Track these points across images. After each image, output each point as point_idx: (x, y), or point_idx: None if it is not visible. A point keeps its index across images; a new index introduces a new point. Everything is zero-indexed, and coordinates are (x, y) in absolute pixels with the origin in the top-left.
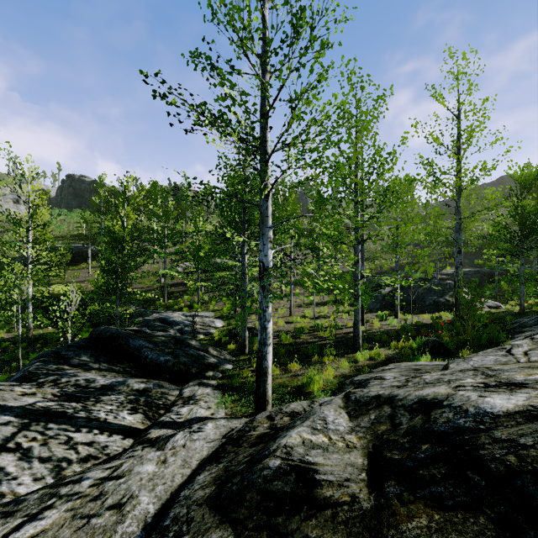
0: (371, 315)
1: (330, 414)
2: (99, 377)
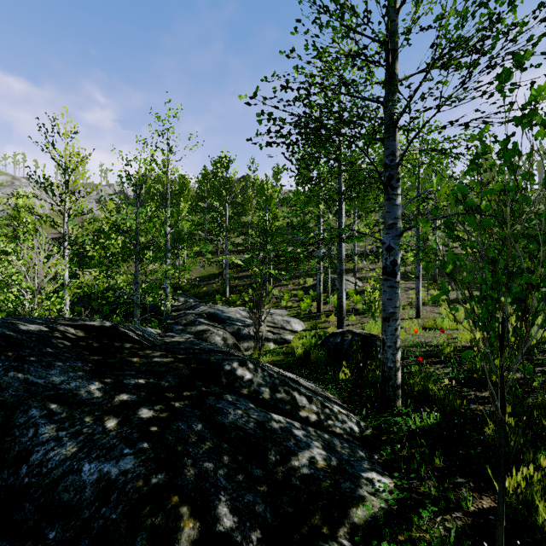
0: None
1: None
2: None
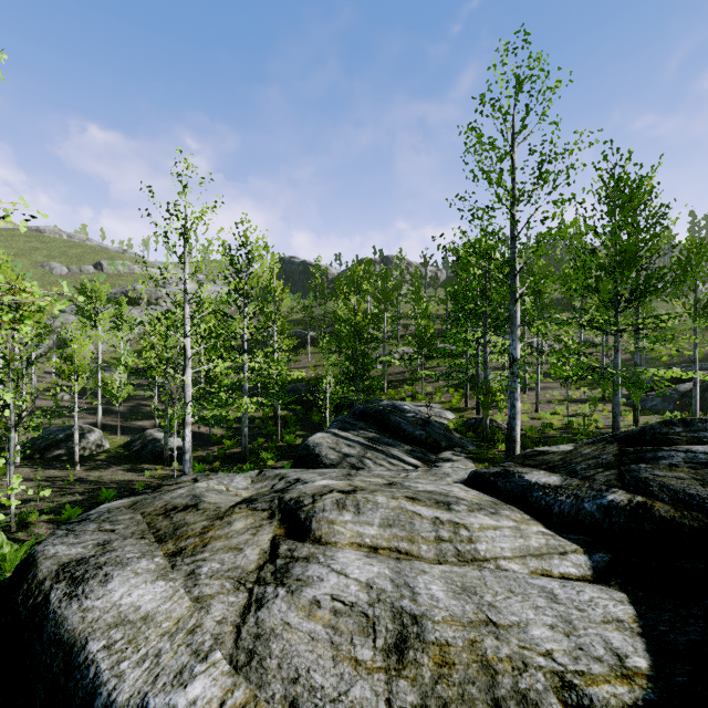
0: (655, 417)
1: (562, 446)
2: (380, 437)
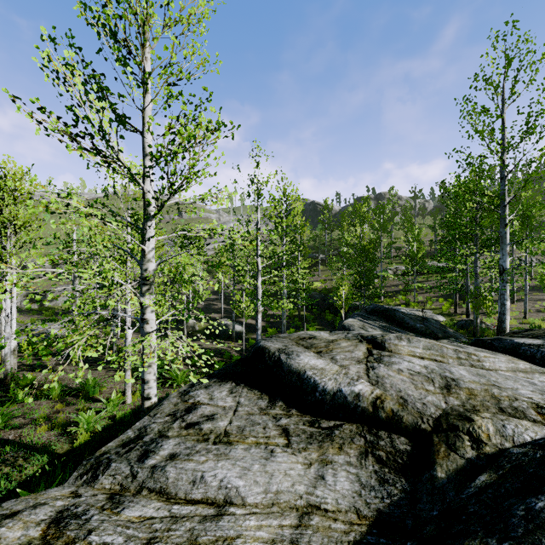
0: None
1: None
2: (390, 326)
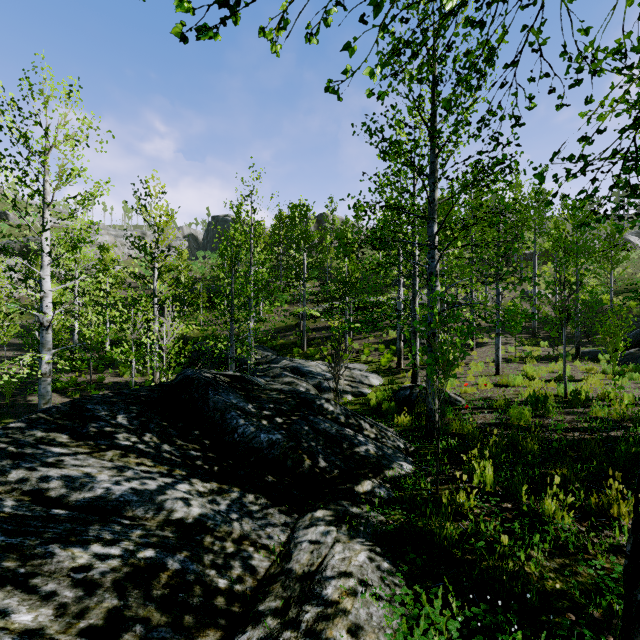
0: None
1: None
2: (105, 474)
